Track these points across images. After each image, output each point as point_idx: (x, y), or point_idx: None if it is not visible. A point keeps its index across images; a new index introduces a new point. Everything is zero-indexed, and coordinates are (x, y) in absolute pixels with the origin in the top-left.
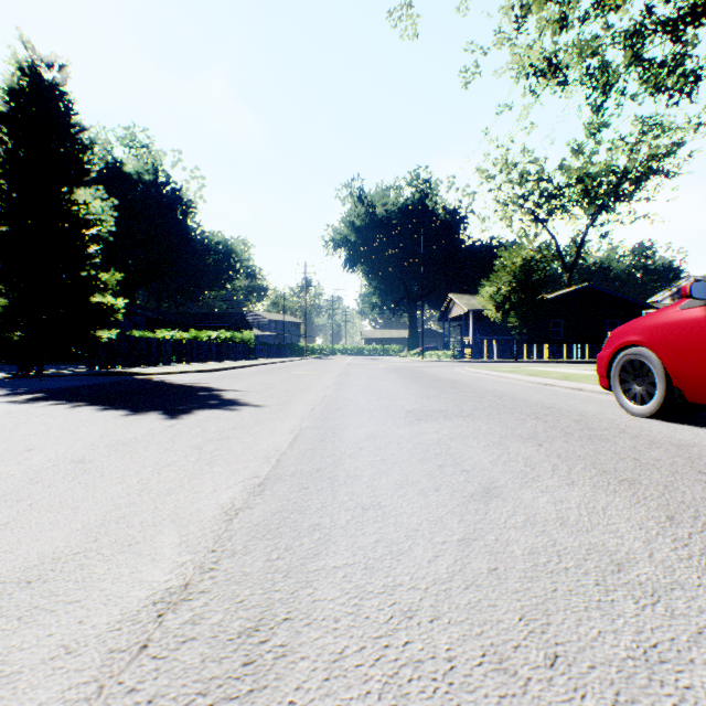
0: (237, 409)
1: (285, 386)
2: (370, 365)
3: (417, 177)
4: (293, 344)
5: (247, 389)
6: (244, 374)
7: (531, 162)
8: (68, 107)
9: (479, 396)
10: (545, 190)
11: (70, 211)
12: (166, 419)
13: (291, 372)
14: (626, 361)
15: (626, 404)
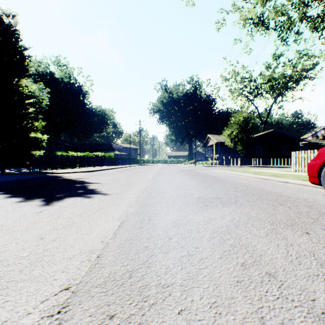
0: (91, 197)
1: (125, 180)
2: (170, 168)
3: (192, 79)
4: (134, 158)
5: (104, 182)
6: (107, 173)
7: (246, 72)
8: (17, 36)
9: (234, 187)
10: (253, 85)
11: (18, 90)
12: (40, 206)
13: (131, 172)
14: None
15: None
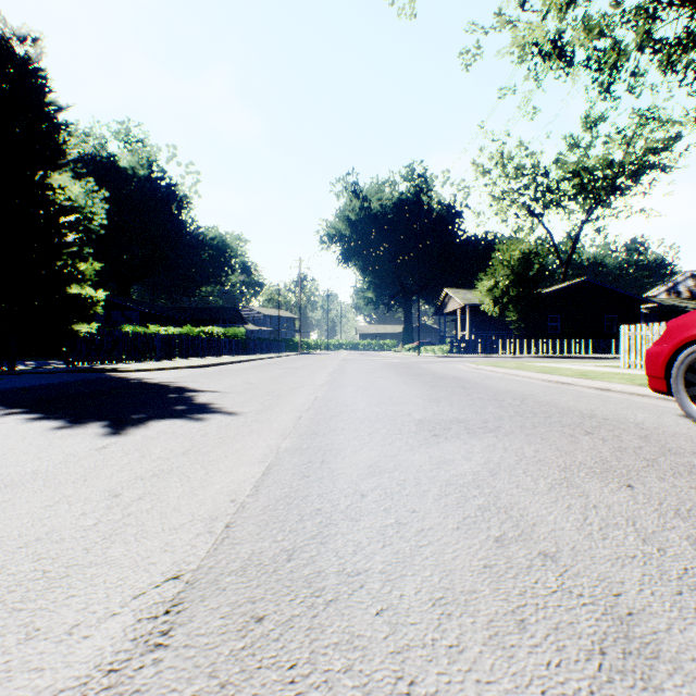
0: (204, 419)
1: (271, 386)
2: (365, 361)
3: (412, 171)
4: (288, 339)
5: (227, 390)
6: (231, 371)
7: (527, 156)
8: (42, 83)
9: (496, 399)
10: (541, 184)
11: (44, 195)
12: (103, 436)
13: (283, 368)
14: (695, 358)
15: (695, 413)
